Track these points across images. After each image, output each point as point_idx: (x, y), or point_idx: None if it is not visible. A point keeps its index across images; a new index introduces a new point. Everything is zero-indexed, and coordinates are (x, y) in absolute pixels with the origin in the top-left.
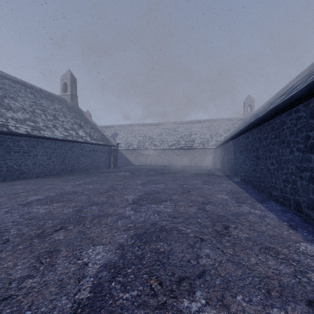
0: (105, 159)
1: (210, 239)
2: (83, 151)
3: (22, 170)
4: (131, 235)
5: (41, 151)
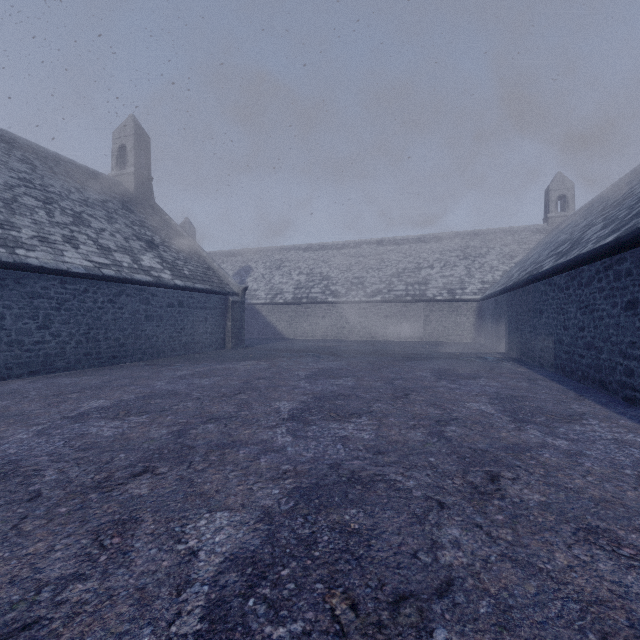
0: (213, 326)
1: None
2: (150, 306)
3: None
4: None
5: (18, 305)
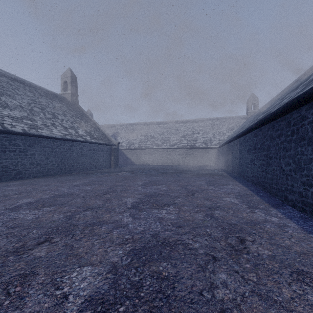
0: (106, 158)
1: (225, 258)
2: (82, 150)
3: (18, 170)
4: (128, 251)
5: (39, 150)
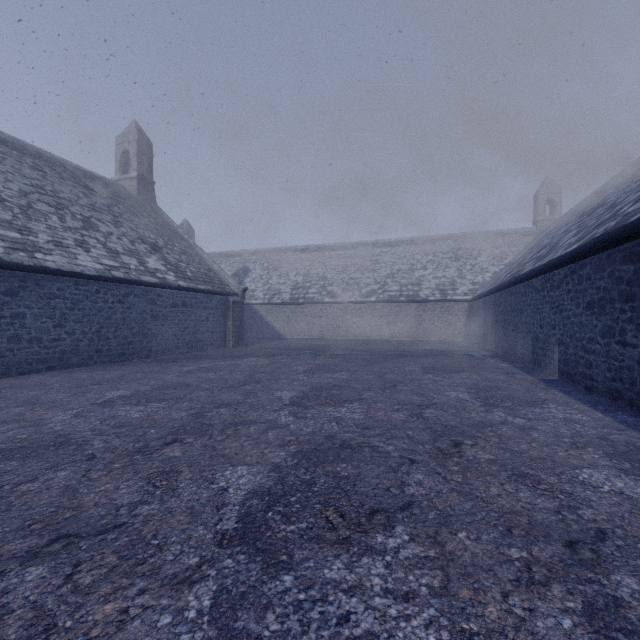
0: (214, 325)
1: None
2: (155, 306)
3: None
4: None
5: (37, 305)
